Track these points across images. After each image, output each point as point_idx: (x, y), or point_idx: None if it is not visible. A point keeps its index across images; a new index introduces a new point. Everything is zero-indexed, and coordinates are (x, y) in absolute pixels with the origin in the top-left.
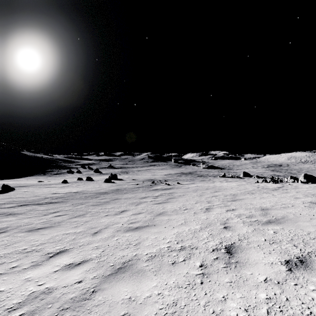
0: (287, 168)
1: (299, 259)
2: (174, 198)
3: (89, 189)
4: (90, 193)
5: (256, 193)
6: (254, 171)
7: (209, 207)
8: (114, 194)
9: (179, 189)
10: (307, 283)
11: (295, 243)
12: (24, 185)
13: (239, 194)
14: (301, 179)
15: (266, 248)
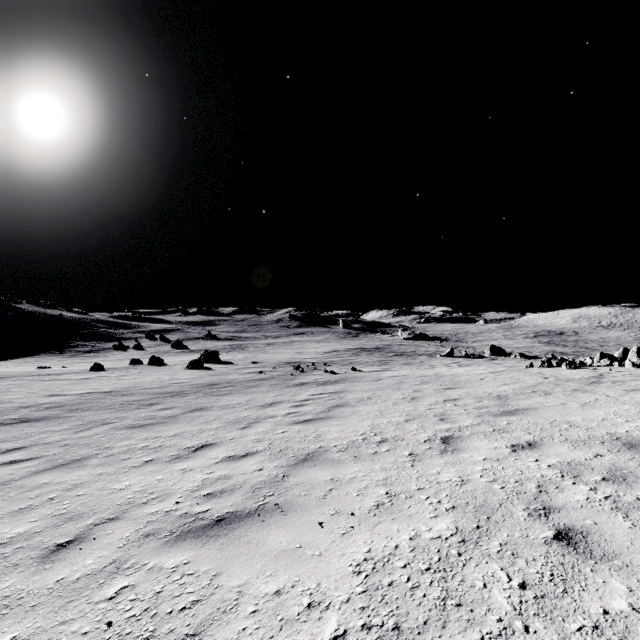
0: (576, 339)
1: None
2: (346, 407)
3: (144, 385)
4: (141, 393)
5: (556, 393)
6: (510, 344)
7: (450, 435)
8: (199, 396)
9: (357, 383)
10: None
11: None
12: None
13: (512, 395)
14: (632, 360)
15: None
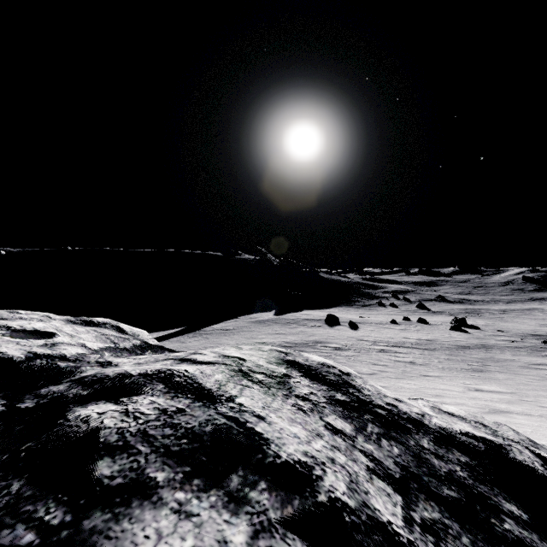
0: None
1: None
2: None
3: (441, 339)
4: (447, 344)
5: None
6: None
7: None
8: (483, 351)
9: None
10: None
11: None
12: (357, 322)
13: None
14: None
15: None
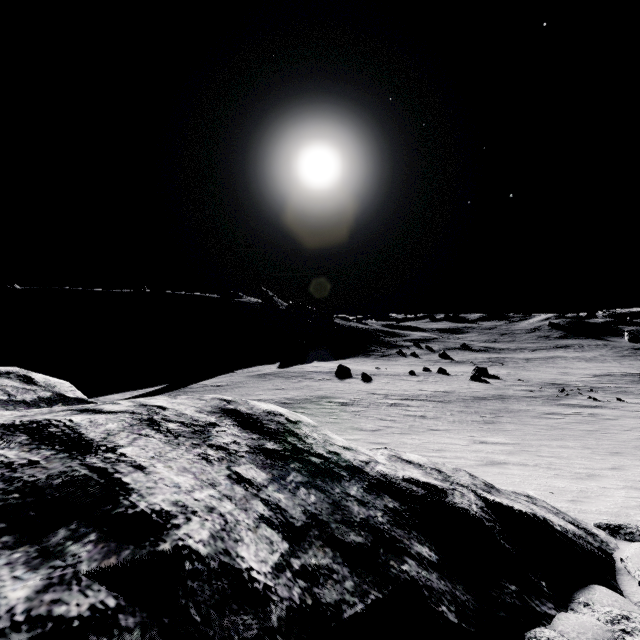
0: None
1: None
2: (595, 421)
3: (459, 390)
4: (464, 395)
5: None
6: None
7: None
8: (499, 402)
9: (614, 410)
10: None
11: None
12: (372, 374)
13: None
14: None
15: None
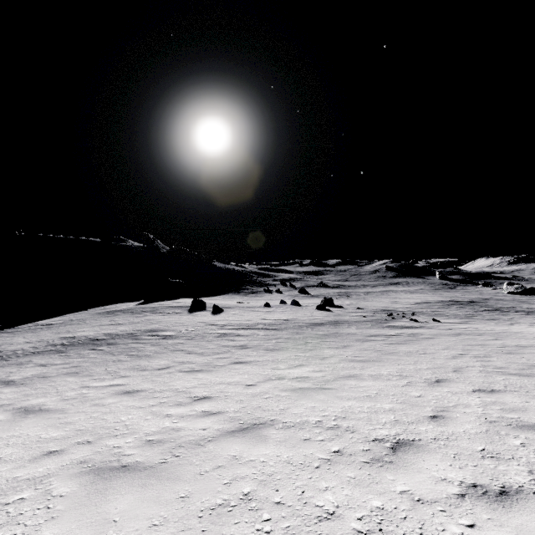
0: None
1: (492, 390)
2: (414, 341)
3: (300, 318)
4: (302, 322)
5: None
6: None
7: (458, 355)
8: (332, 327)
9: (431, 329)
10: (476, 395)
11: (509, 386)
12: (228, 307)
13: (531, 347)
14: None
15: (474, 384)
